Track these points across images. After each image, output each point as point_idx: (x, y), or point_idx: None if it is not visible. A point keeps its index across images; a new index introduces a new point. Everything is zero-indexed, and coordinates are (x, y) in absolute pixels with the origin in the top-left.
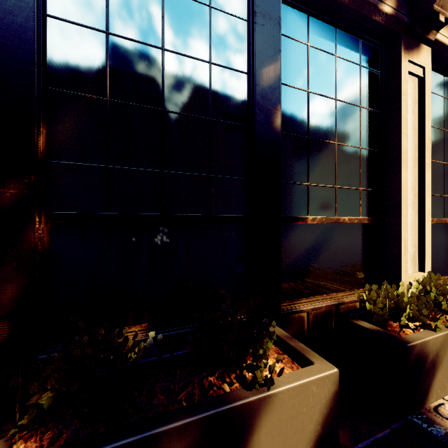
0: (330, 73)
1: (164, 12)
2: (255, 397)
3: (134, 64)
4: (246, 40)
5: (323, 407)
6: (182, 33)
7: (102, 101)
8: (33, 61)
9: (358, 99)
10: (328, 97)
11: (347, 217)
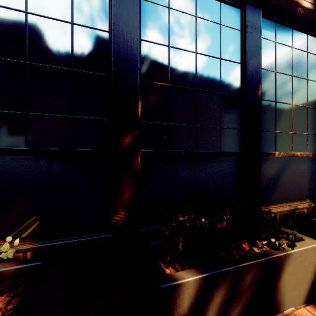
0: (289, 59)
1: (196, 31)
2: (282, 254)
3: (181, 63)
4: (240, 43)
5: (315, 264)
6: (206, 42)
7: (166, 86)
8: (137, 66)
9: (306, 74)
10: (287, 75)
11: (299, 152)
